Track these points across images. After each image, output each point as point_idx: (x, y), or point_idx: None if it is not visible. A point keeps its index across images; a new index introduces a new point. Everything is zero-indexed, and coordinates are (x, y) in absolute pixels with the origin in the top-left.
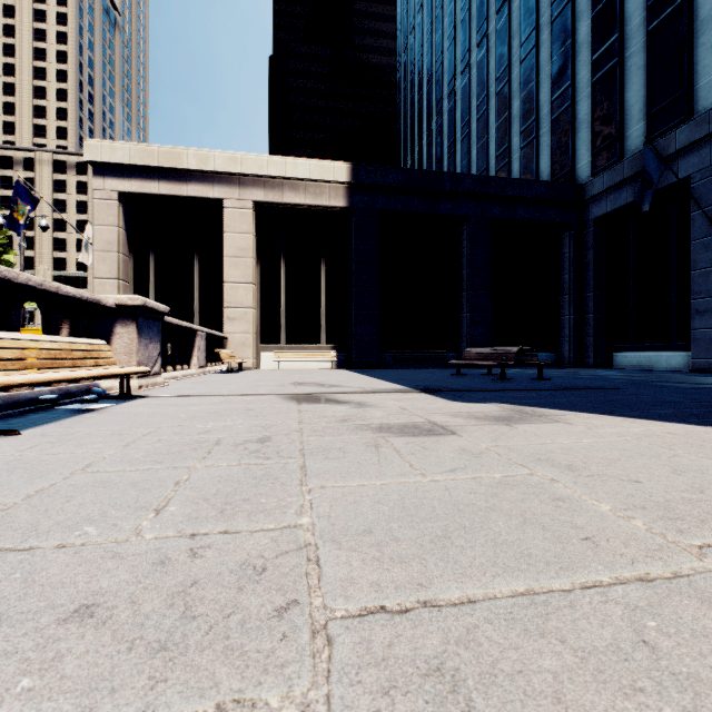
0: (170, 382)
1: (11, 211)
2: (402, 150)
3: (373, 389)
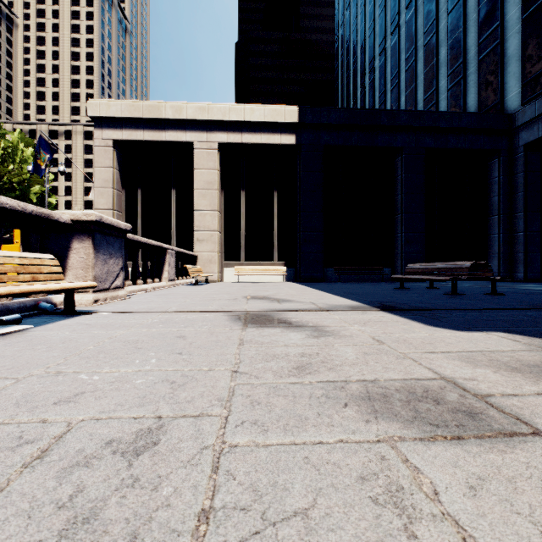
0: (137, 294)
1: (36, 159)
2: (339, 105)
3: (326, 306)
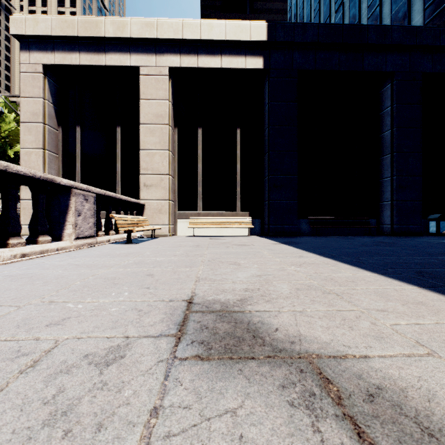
0: None
1: None
2: None
3: None
